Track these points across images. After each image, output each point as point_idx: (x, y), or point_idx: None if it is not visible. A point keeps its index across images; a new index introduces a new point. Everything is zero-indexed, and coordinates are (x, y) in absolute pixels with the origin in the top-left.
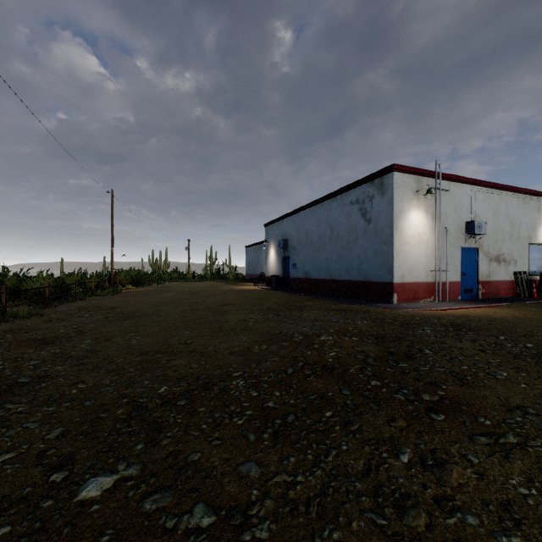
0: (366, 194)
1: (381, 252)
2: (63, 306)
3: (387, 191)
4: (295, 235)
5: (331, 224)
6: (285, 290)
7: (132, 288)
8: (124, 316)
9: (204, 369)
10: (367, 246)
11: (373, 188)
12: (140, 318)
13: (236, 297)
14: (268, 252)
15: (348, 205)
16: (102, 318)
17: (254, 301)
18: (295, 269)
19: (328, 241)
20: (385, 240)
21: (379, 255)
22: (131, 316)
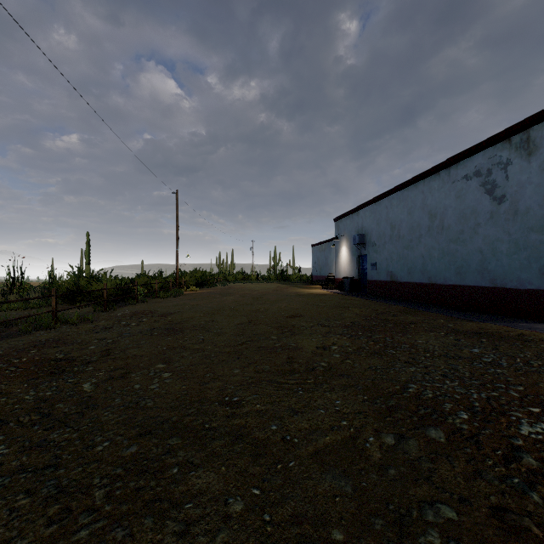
0: (494, 160)
1: (526, 244)
2: (121, 310)
3: (539, 150)
4: (376, 228)
5: (430, 210)
6: (363, 295)
7: (196, 289)
8: (171, 327)
9: (256, 539)
10: (496, 237)
11: (510, 149)
12: (184, 334)
13: (305, 304)
14: (338, 251)
15: (460, 181)
16: (147, 328)
17: (329, 310)
18: (374, 270)
19: (425, 233)
20: (535, 224)
21: (522, 248)
22: (178, 328)
